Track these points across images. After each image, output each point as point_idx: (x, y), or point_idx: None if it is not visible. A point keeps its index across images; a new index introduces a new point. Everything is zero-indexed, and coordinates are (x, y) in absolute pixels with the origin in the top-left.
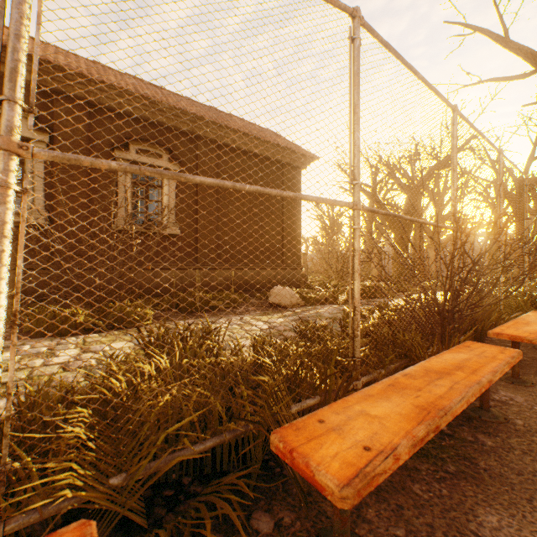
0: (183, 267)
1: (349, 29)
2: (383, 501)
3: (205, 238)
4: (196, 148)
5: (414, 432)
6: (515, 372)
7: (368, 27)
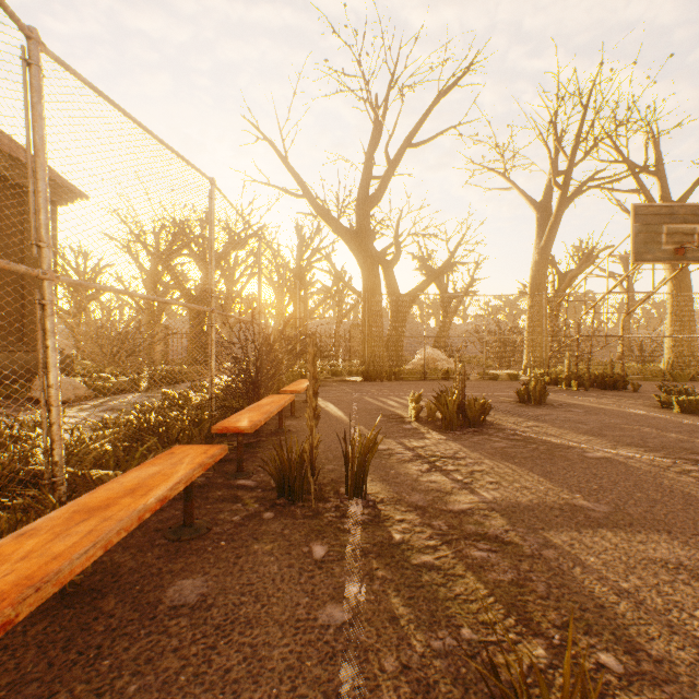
0: None
1: (209, 191)
2: (248, 461)
3: None
4: None
5: (264, 417)
6: (293, 412)
7: (219, 190)
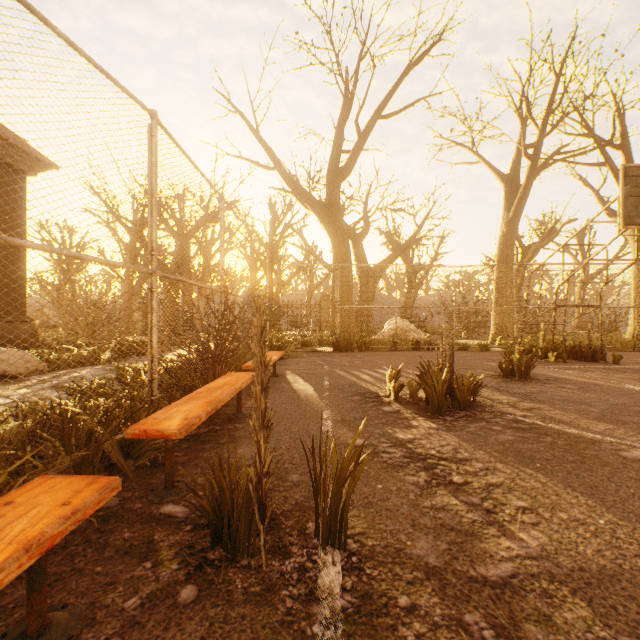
0: None
1: (149, 126)
2: (187, 466)
3: None
4: None
5: (207, 409)
6: None
7: (164, 127)
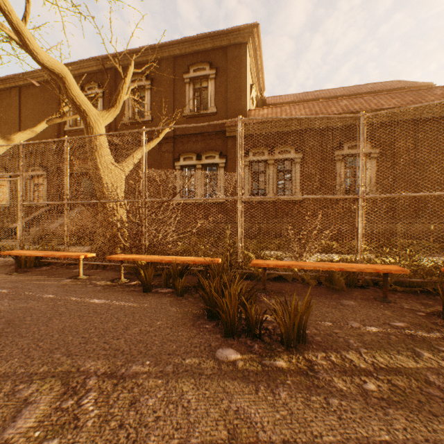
0: (381, 221)
1: None
2: None
3: (401, 199)
4: (393, 130)
5: None
6: None
7: None
